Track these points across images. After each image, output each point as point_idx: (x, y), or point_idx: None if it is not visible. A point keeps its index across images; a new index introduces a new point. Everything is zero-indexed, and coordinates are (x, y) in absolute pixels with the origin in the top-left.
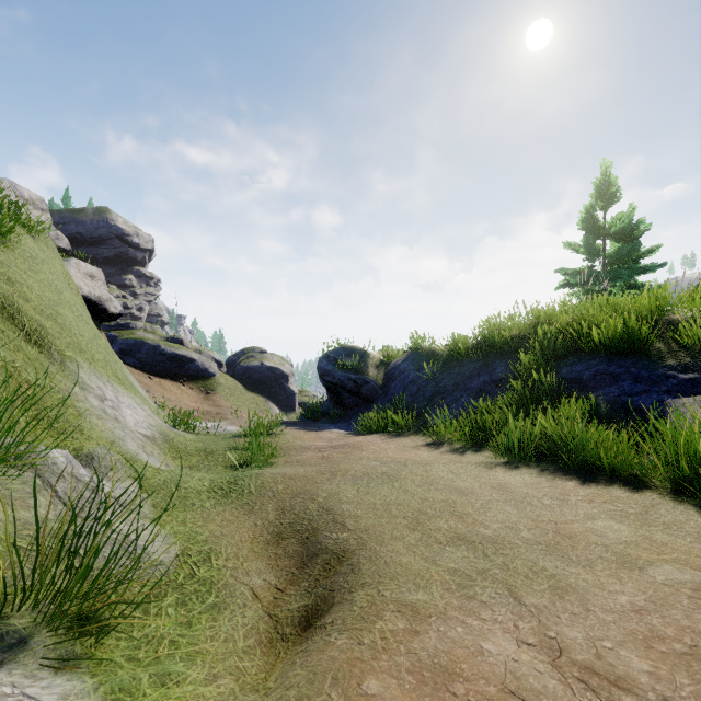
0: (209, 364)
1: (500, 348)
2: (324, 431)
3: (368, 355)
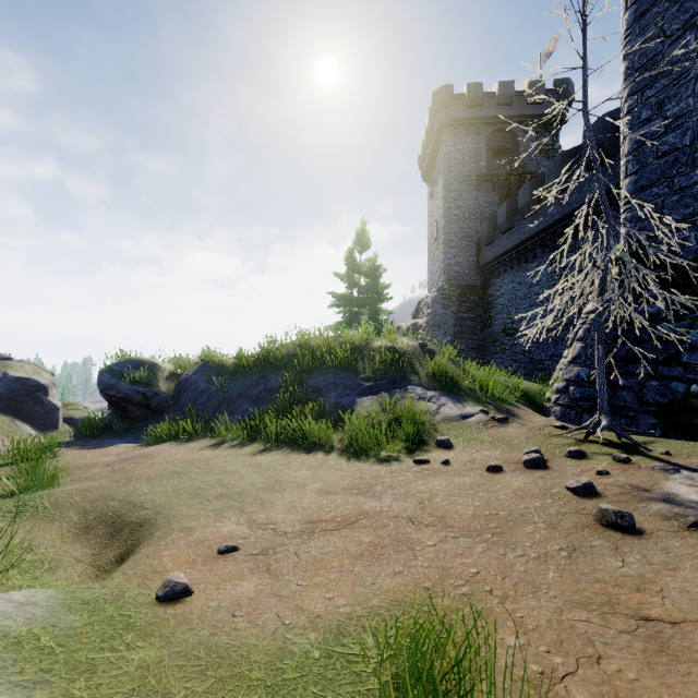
0: None
1: (274, 363)
2: (110, 446)
3: (158, 367)
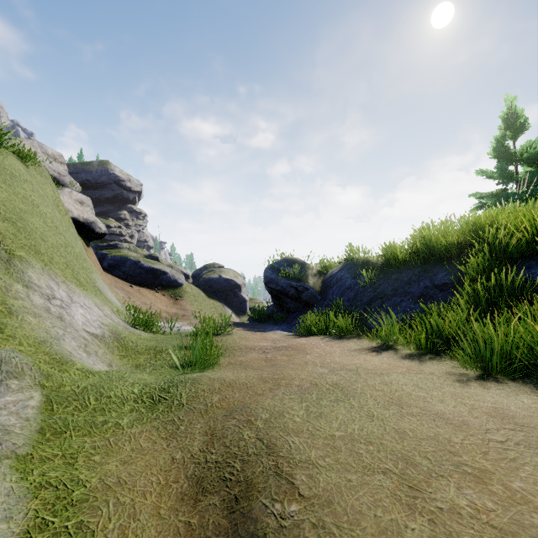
0: (178, 276)
1: (438, 255)
2: (269, 331)
3: (307, 265)
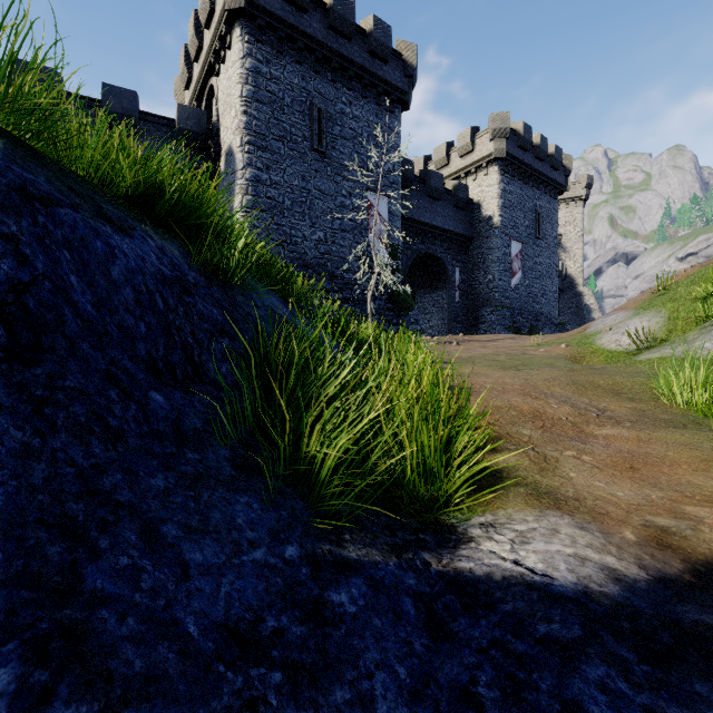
0: None
1: None
2: (651, 552)
3: None
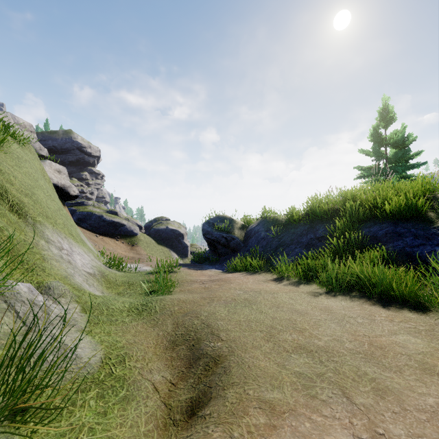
0: (134, 227)
1: (320, 216)
2: (206, 270)
3: (234, 221)
